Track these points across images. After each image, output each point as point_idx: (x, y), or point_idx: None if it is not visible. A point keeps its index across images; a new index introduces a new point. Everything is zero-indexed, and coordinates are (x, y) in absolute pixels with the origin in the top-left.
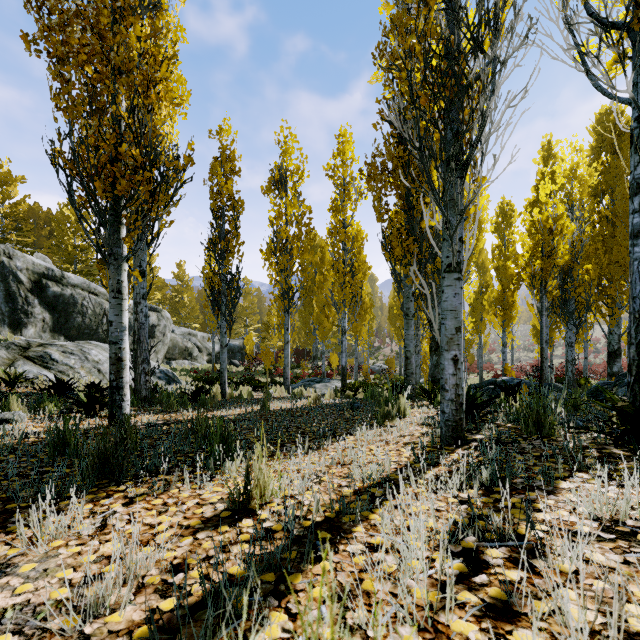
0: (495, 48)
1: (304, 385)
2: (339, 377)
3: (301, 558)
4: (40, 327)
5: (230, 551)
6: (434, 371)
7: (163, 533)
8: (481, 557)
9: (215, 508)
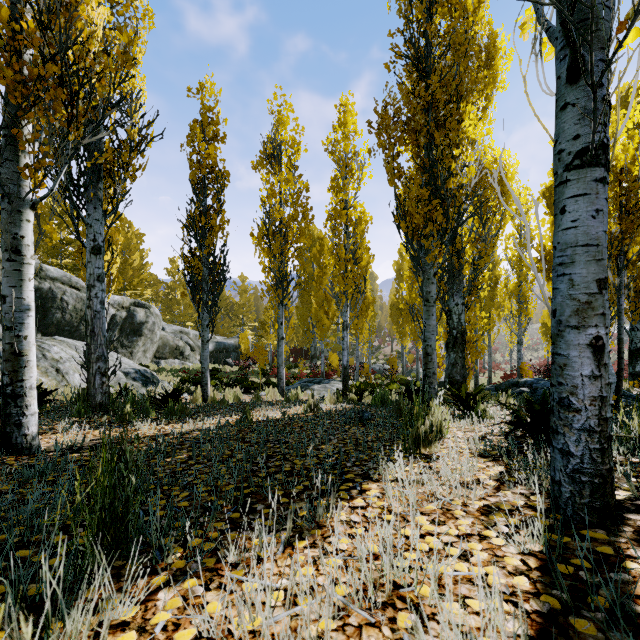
0: None
1: (301, 386)
2: (339, 377)
3: None
4: None
5: None
6: (452, 371)
7: None
8: None
9: None
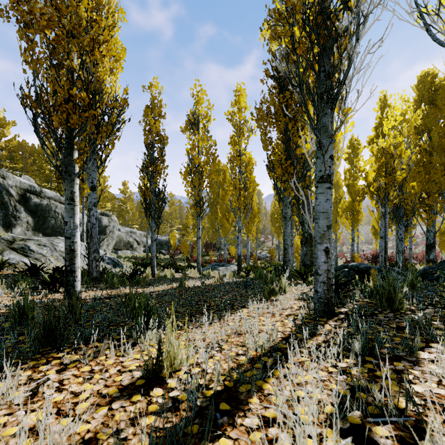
0: (360, 4)
1: (211, 268)
2: (236, 262)
3: (202, 433)
4: (25, 227)
5: (138, 424)
6: (304, 258)
7: (83, 402)
8: (369, 435)
9: (132, 376)
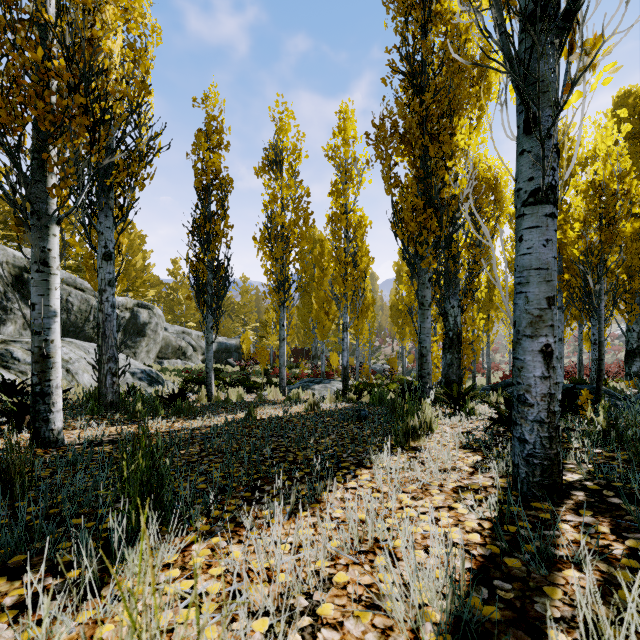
0: None
1: (302, 386)
2: (339, 377)
3: None
4: (20, 324)
5: None
6: (448, 371)
7: None
8: None
9: None
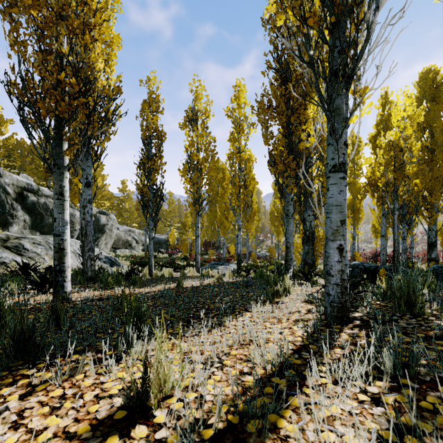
0: None
1: (210, 267)
2: (235, 261)
3: None
4: (22, 225)
5: None
6: (306, 257)
7: None
8: None
9: (112, 404)
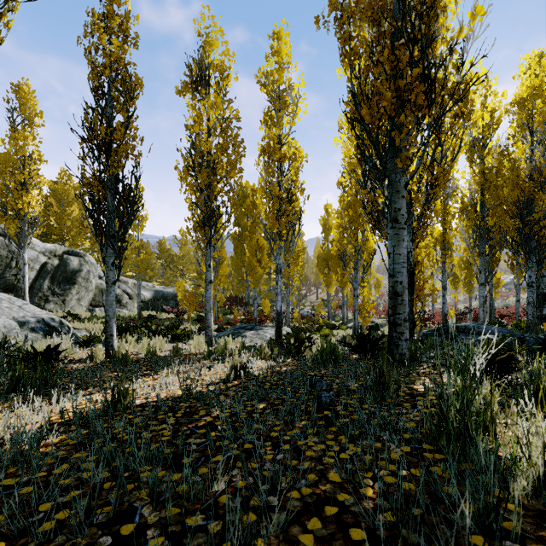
0: None
1: (233, 333)
2: (270, 322)
3: None
4: None
5: None
6: None
7: None
8: None
9: None
